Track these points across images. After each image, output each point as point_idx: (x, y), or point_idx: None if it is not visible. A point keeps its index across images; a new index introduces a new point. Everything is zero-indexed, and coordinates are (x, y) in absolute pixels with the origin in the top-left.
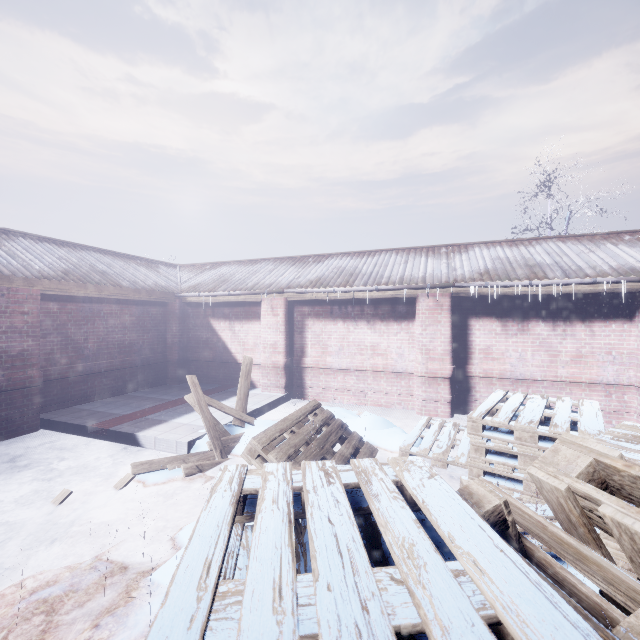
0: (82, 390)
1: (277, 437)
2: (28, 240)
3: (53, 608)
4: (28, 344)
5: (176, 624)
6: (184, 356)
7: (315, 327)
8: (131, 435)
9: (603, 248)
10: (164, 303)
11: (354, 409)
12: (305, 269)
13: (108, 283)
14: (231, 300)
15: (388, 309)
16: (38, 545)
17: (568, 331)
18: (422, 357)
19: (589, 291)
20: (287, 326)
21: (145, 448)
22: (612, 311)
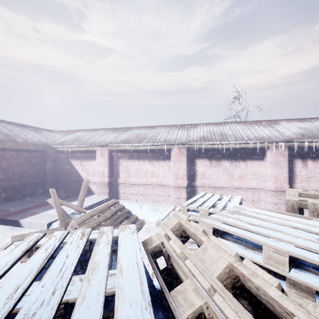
0: None
1: (88, 218)
2: None
3: None
4: None
5: None
6: (56, 179)
7: (124, 163)
8: (16, 221)
9: (253, 127)
10: (44, 151)
11: (142, 203)
12: (120, 134)
13: (8, 140)
14: (81, 149)
15: (159, 154)
16: None
17: (237, 165)
18: (174, 177)
19: (245, 147)
20: (109, 163)
21: (24, 228)
22: (255, 156)
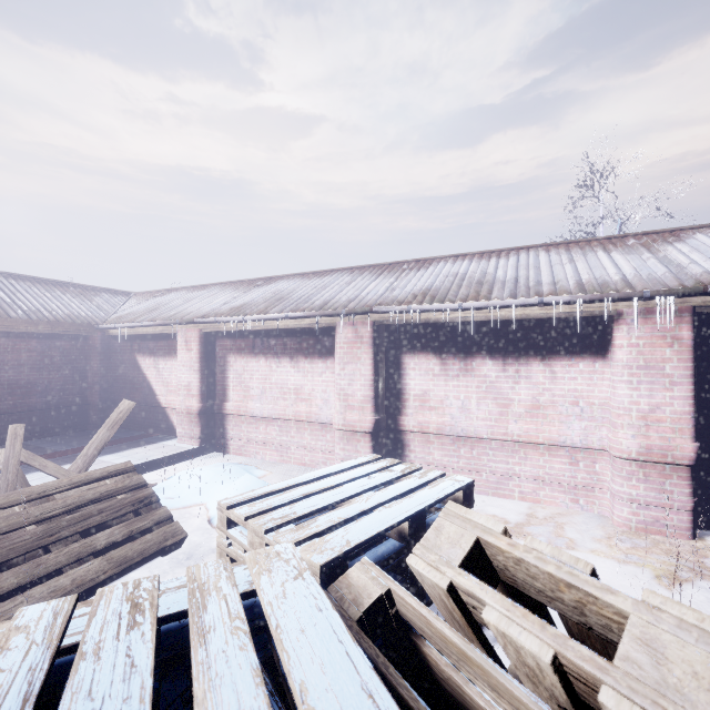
0: None
1: None
2: None
3: None
4: None
5: None
6: (109, 398)
7: (237, 365)
8: None
9: (589, 257)
10: (84, 336)
11: (269, 468)
12: (242, 294)
13: None
14: (149, 332)
15: (312, 342)
16: None
17: (522, 372)
18: (340, 404)
19: (541, 316)
20: (203, 363)
21: None
22: (579, 344)
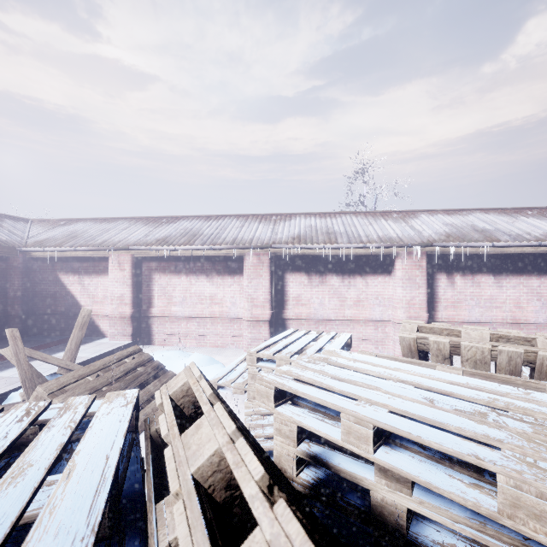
0: None
1: (73, 382)
2: None
3: None
4: None
5: None
6: (29, 310)
7: (161, 280)
8: None
9: (378, 222)
10: (4, 257)
11: (194, 351)
12: (156, 229)
13: None
14: (79, 255)
15: (224, 265)
16: None
17: (352, 282)
18: (248, 305)
19: (363, 253)
20: (134, 280)
21: None
22: (379, 268)
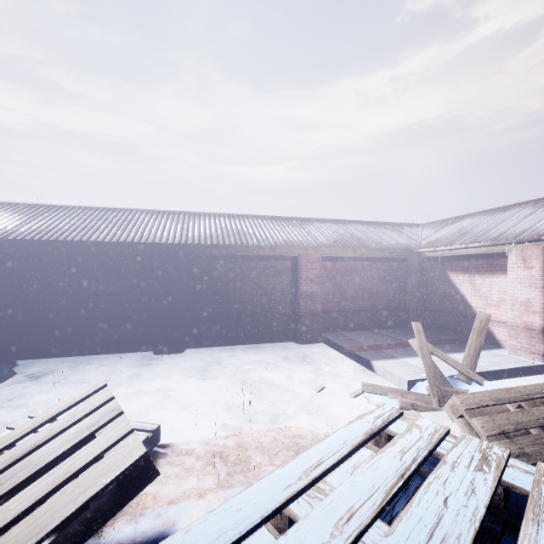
0: (344, 321)
1: (490, 405)
2: (319, 223)
3: (299, 451)
4: (315, 288)
5: (280, 481)
6: (422, 305)
7: None
8: (368, 361)
9: None
10: (404, 258)
11: None
12: None
13: (360, 246)
14: (469, 253)
15: None
16: (306, 412)
17: None
18: None
19: None
20: None
21: (377, 374)
22: None
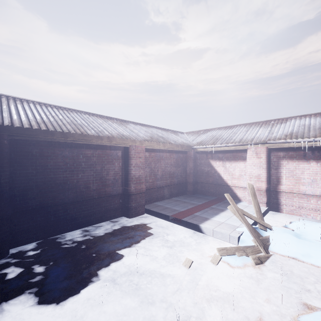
0: (156, 195)
1: None
2: (132, 124)
3: None
4: (141, 172)
5: None
6: (195, 180)
7: (289, 165)
8: (196, 225)
9: None
10: (185, 152)
11: None
12: (274, 128)
13: (167, 142)
14: (225, 149)
15: None
16: (184, 292)
17: None
18: None
19: None
20: (267, 164)
21: (206, 234)
22: None
